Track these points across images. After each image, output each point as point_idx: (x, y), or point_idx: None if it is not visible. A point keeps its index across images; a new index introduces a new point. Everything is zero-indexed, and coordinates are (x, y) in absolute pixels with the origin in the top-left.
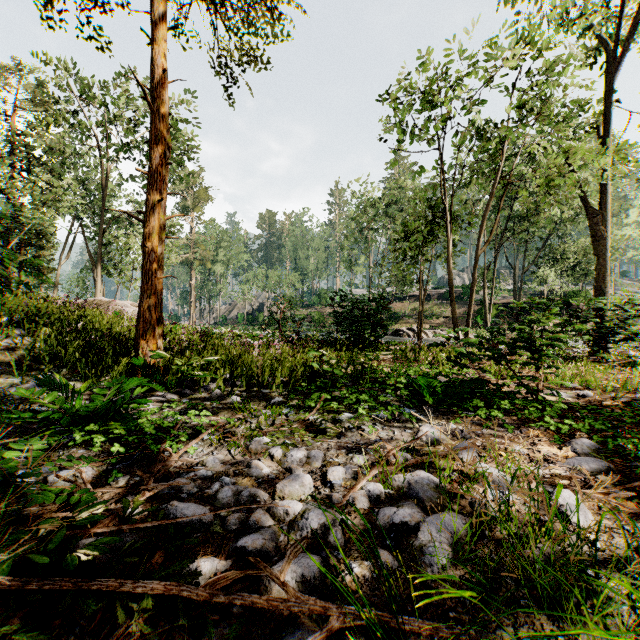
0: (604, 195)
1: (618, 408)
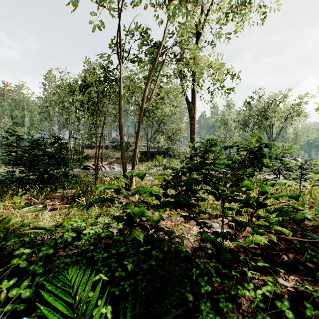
0: (194, 96)
1: (284, 249)
